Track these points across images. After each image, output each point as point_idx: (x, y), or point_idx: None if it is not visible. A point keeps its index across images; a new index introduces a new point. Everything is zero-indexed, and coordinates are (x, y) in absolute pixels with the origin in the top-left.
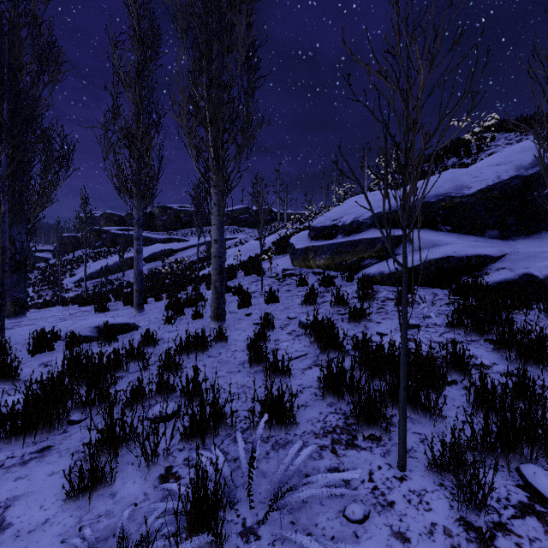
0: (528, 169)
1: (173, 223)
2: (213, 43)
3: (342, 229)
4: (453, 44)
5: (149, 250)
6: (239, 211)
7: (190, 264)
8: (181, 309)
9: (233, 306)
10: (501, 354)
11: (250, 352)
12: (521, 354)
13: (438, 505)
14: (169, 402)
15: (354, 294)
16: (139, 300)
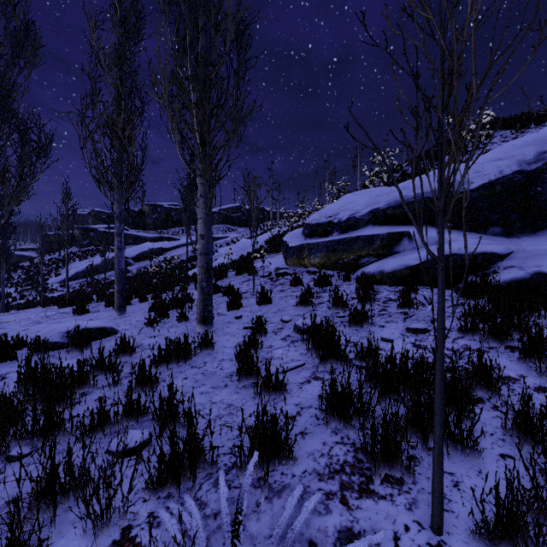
0: (531, 163)
1: (163, 222)
2: (198, 13)
3: (338, 225)
4: None
5: (138, 249)
6: (231, 210)
7: (180, 263)
8: (165, 311)
9: (222, 308)
10: (527, 365)
11: (238, 363)
12: None
13: None
14: (138, 427)
15: (352, 294)
16: (121, 302)
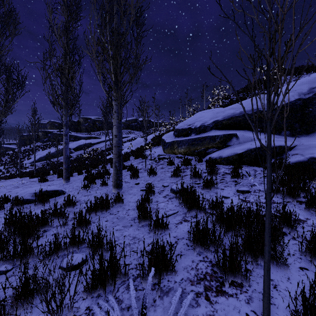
0: (306, 94)
1: (91, 128)
2: (114, 3)
3: (195, 130)
4: None
5: (77, 143)
6: (131, 121)
7: (101, 152)
8: (93, 180)
9: (127, 178)
10: (309, 212)
11: (139, 212)
12: None
13: None
14: (79, 252)
15: (204, 170)
16: (67, 175)
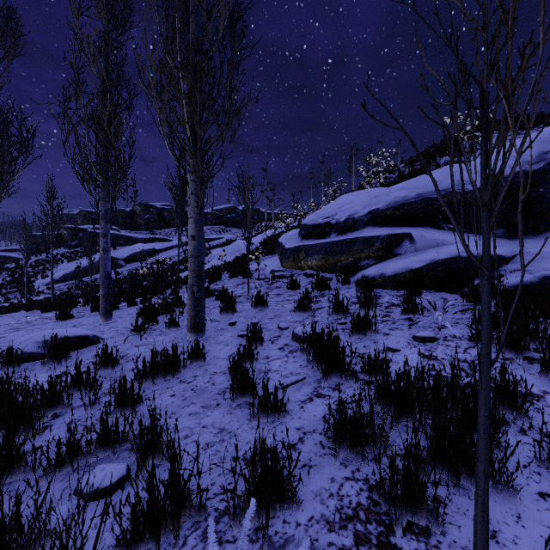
0: (533, 164)
1: (156, 222)
2: None
3: (336, 226)
4: None
5: (129, 250)
6: (225, 211)
7: (173, 264)
8: (154, 317)
9: (215, 313)
10: (548, 378)
11: (232, 380)
12: None
13: None
14: (115, 459)
15: (352, 298)
16: (107, 307)
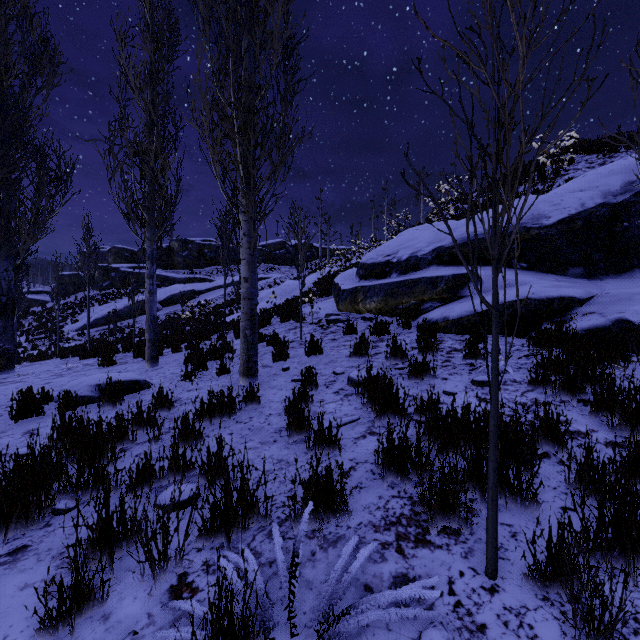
0: (617, 195)
1: (195, 260)
2: (242, 35)
3: (398, 266)
4: (561, 13)
5: (166, 292)
6: (273, 246)
7: (215, 308)
8: (203, 362)
9: (267, 359)
10: (599, 419)
11: (289, 417)
12: (626, 419)
13: (546, 630)
14: (185, 482)
15: (413, 343)
16: (153, 352)
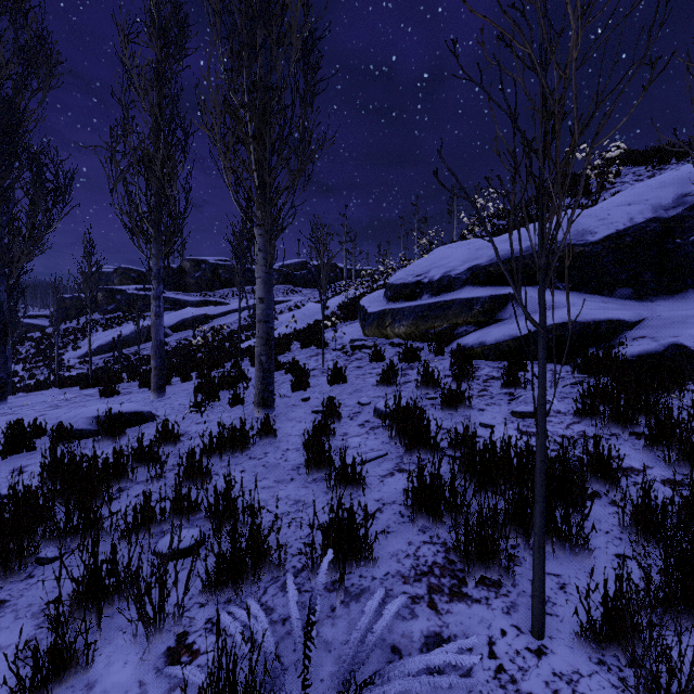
0: (669, 209)
1: (209, 282)
2: (257, 27)
3: (429, 286)
4: None
5: (177, 316)
6: (294, 267)
7: (230, 333)
8: (214, 392)
9: (285, 389)
10: (654, 454)
11: (307, 452)
12: (684, 454)
13: None
14: (189, 526)
15: (446, 371)
16: (159, 381)
